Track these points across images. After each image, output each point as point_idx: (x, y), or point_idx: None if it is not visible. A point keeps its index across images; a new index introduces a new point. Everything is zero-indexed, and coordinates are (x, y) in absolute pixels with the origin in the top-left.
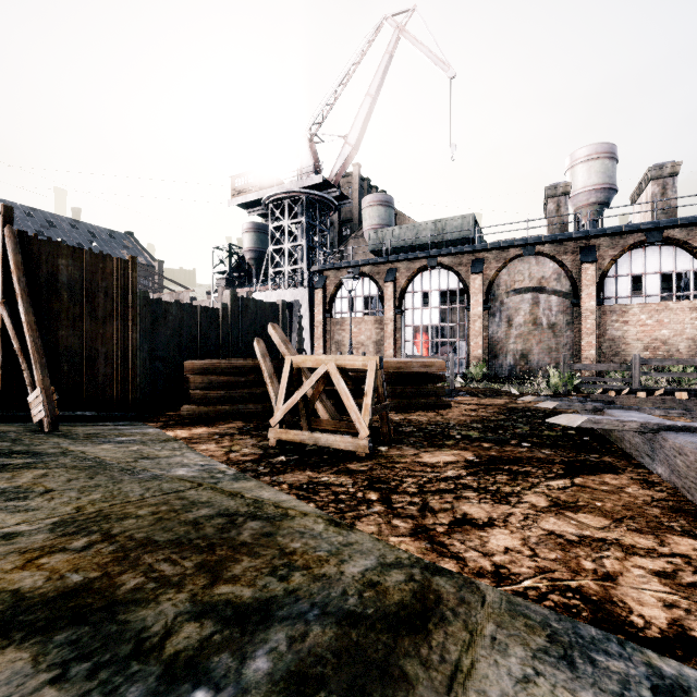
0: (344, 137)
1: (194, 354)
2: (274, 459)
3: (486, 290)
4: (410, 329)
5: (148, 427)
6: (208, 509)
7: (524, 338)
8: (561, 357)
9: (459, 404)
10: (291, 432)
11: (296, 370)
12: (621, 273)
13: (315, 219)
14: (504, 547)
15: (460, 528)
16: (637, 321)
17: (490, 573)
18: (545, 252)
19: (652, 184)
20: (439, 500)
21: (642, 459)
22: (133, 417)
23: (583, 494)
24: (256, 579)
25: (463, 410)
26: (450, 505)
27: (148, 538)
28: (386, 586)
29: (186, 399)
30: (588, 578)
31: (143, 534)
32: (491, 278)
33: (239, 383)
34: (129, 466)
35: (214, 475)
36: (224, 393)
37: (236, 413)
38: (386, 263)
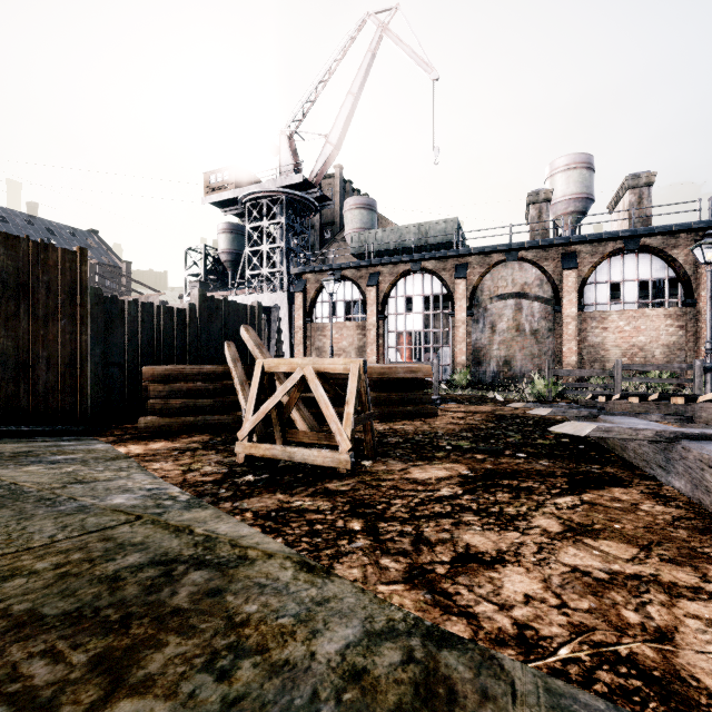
0: (325, 136)
1: (156, 359)
2: (240, 478)
3: (470, 295)
4: (393, 335)
5: (98, 442)
6: (139, 554)
7: (507, 344)
8: (543, 364)
9: (445, 412)
10: (261, 447)
11: (269, 376)
12: (600, 280)
13: (295, 220)
14: (523, 594)
15: (464, 568)
16: (616, 328)
17: (513, 638)
18: (527, 257)
19: (629, 193)
20: (435, 528)
21: (651, 470)
22: (81, 431)
23: (597, 514)
24: (180, 682)
25: (450, 418)
26: (449, 535)
27: (32, 611)
28: (375, 676)
29: (145, 409)
30: (638, 639)
31: (27, 604)
32: (475, 283)
33: (206, 391)
34: (51, 494)
35: (161, 502)
36: (189, 403)
37: (203, 424)
38: (368, 266)
